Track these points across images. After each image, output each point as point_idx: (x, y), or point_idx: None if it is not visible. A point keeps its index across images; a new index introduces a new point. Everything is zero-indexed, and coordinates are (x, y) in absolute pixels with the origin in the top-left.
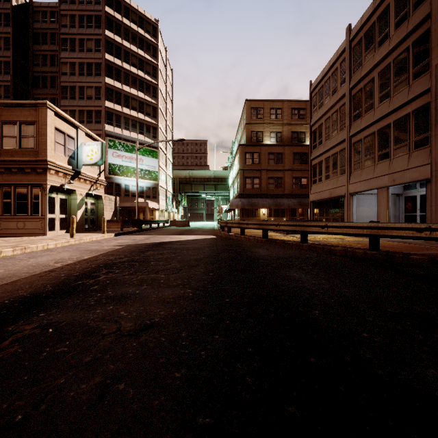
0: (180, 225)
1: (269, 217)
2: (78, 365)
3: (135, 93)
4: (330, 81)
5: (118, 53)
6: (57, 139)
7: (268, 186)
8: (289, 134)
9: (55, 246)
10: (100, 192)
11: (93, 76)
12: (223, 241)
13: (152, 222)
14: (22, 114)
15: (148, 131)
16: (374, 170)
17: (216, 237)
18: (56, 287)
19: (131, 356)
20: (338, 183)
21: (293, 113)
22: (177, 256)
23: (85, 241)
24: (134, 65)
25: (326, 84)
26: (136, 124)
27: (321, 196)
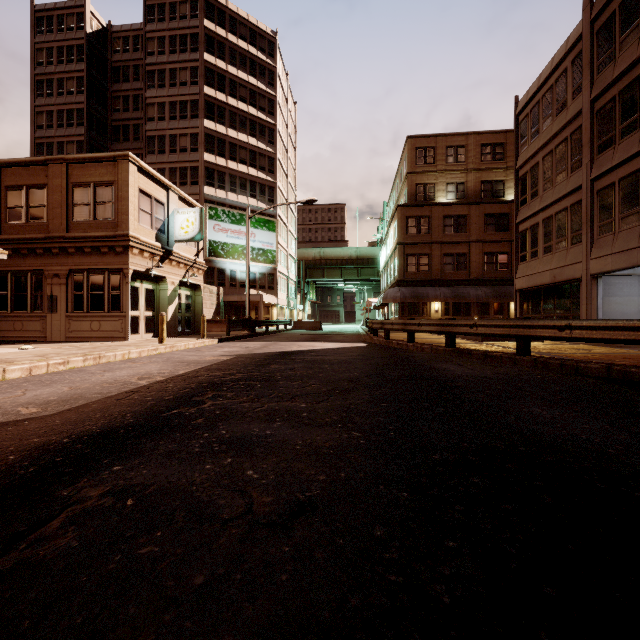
0: (308, 328)
1: (446, 315)
2: (181, 594)
3: (245, 139)
4: (552, 92)
5: (222, 84)
6: (142, 205)
7: (443, 268)
8: (478, 185)
9: (138, 354)
10: (199, 280)
11: (188, 119)
12: (382, 352)
13: (269, 322)
14: (97, 172)
15: (262, 193)
16: (639, 234)
17: (368, 345)
18: (140, 417)
19: (285, 580)
20: (568, 259)
21: (483, 152)
22: (317, 373)
23: (179, 349)
24: (243, 99)
25: (546, 98)
26: (246, 184)
27: (537, 280)
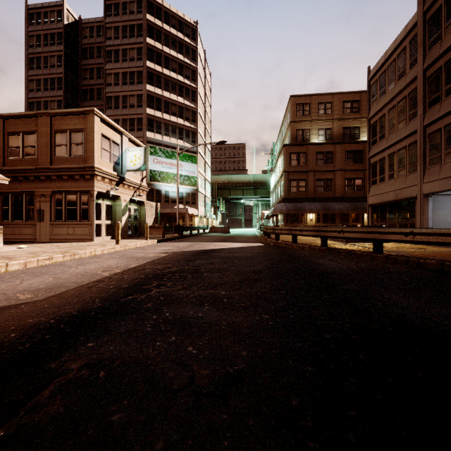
0: (220, 232)
1: (318, 223)
2: None
3: (175, 98)
4: (395, 63)
5: (159, 60)
6: (103, 145)
7: (316, 189)
8: (341, 130)
9: (101, 252)
10: (143, 198)
11: (135, 84)
12: (274, 250)
13: (192, 228)
14: (72, 122)
15: (187, 136)
16: None
17: (264, 244)
18: (105, 302)
19: (227, 446)
20: (407, 183)
21: (345, 106)
22: (230, 266)
23: (130, 248)
24: (174, 70)
25: (390, 68)
26: (176, 130)
27: (384, 198)
